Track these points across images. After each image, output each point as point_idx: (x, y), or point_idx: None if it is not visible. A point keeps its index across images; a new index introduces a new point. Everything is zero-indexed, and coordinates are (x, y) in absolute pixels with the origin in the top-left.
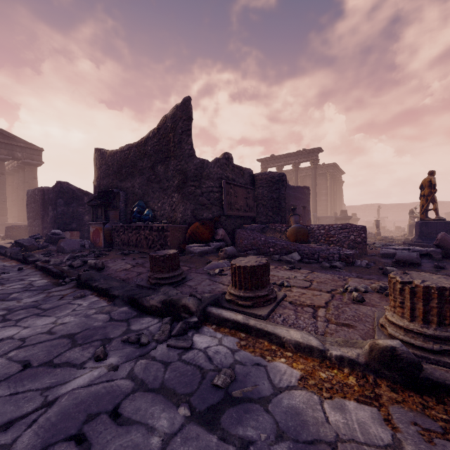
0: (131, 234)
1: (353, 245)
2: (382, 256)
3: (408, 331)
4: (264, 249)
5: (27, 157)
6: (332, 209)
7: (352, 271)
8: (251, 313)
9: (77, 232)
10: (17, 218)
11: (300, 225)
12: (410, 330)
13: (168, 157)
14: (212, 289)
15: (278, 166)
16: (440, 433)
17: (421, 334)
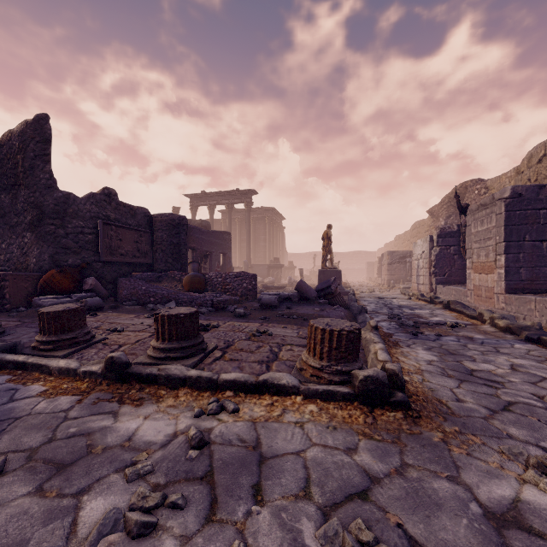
0: None
1: (245, 292)
2: (259, 302)
3: (154, 348)
4: (144, 300)
5: None
6: (270, 257)
7: (212, 315)
8: (49, 356)
9: None
10: None
11: (196, 273)
12: (155, 347)
13: (16, 184)
14: (30, 340)
15: (210, 206)
16: (109, 399)
17: (159, 349)
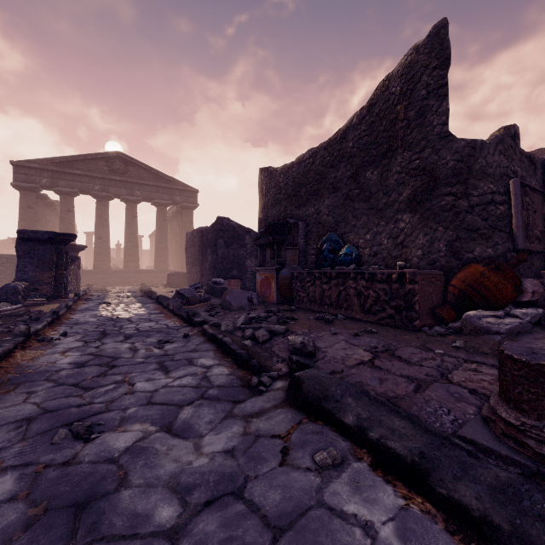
0: (326, 286)
1: None
2: None
3: None
4: None
5: (184, 200)
6: None
7: None
8: None
9: (235, 280)
10: (176, 265)
11: None
12: None
13: (389, 150)
14: None
15: None
16: None
17: None
